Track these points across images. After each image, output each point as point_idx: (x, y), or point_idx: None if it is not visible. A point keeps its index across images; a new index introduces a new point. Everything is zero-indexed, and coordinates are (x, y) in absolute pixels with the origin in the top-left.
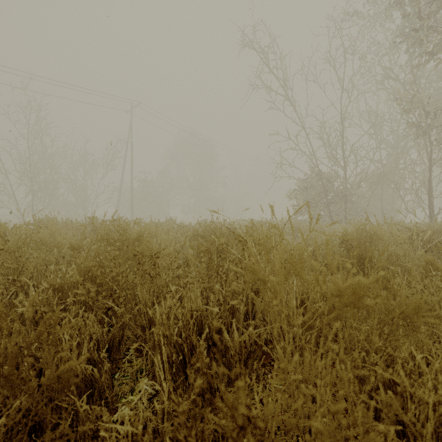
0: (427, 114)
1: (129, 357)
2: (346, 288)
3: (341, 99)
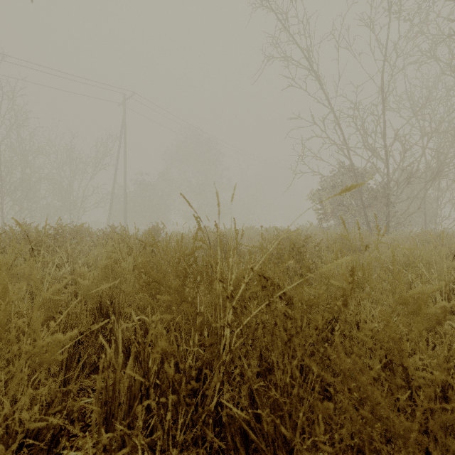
0: None
1: None
2: None
3: (382, 71)
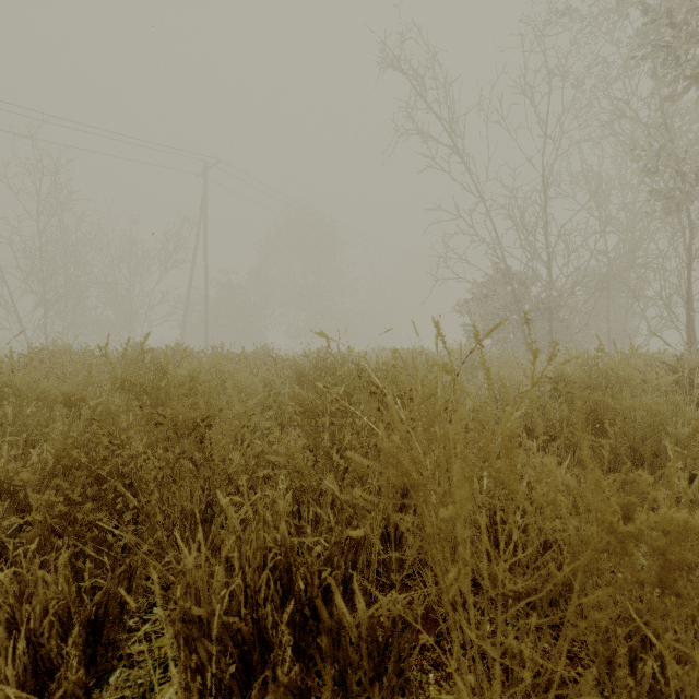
0: (686, 175)
1: (150, 627)
2: (636, 534)
3: (543, 153)
